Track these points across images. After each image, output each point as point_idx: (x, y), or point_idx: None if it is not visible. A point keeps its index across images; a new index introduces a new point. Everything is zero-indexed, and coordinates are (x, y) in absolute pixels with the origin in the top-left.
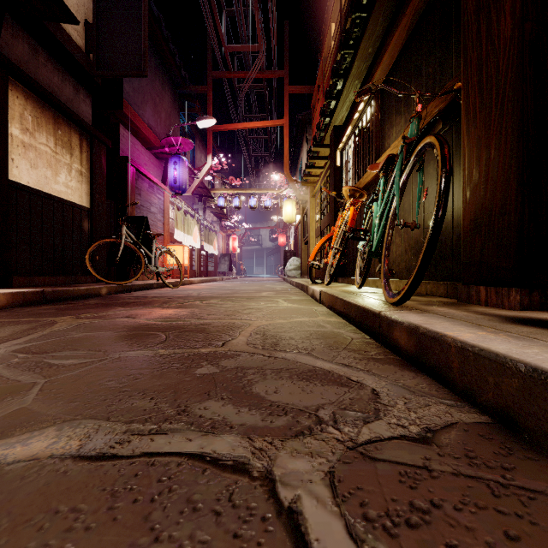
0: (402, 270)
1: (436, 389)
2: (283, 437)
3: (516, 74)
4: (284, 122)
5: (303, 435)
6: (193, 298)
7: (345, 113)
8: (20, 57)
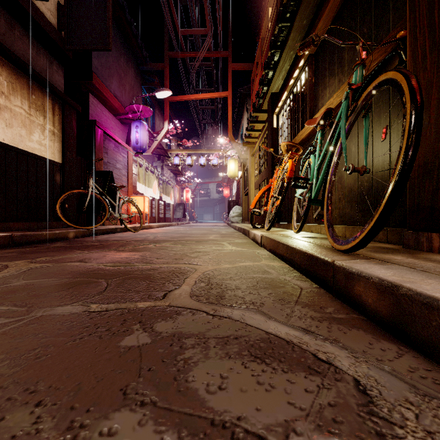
0: (336, 216)
1: None
2: None
3: None
4: (228, 93)
5: None
6: (149, 241)
7: (281, 81)
8: None
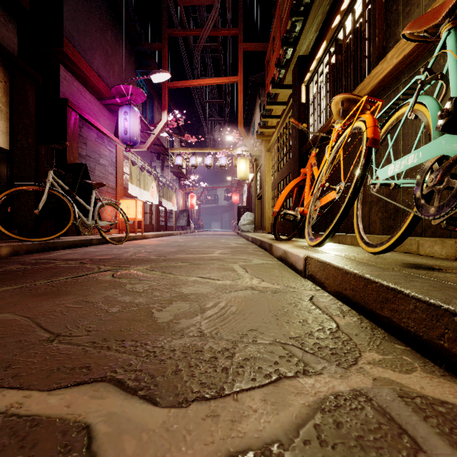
0: None
1: None
2: None
3: None
4: (238, 78)
5: None
6: (115, 262)
7: (314, 35)
8: None
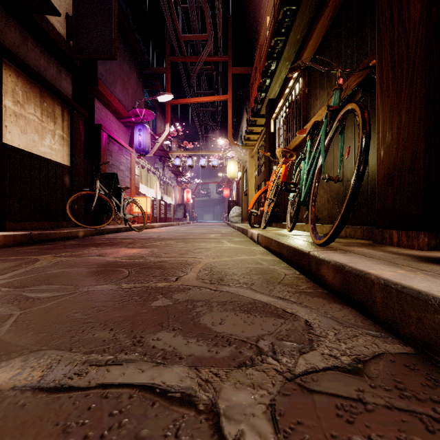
0: (325, 216)
1: (361, 320)
2: (227, 367)
3: (424, 50)
4: (228, 97)
5: (245, 366)
6: (154, 239)
7: (278, 89)
8: (12, 43)
